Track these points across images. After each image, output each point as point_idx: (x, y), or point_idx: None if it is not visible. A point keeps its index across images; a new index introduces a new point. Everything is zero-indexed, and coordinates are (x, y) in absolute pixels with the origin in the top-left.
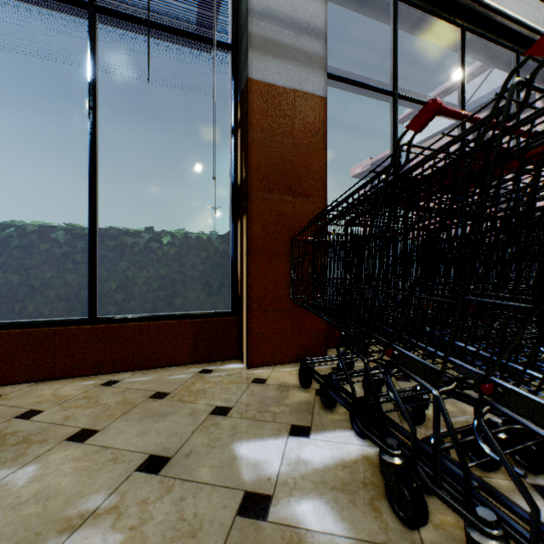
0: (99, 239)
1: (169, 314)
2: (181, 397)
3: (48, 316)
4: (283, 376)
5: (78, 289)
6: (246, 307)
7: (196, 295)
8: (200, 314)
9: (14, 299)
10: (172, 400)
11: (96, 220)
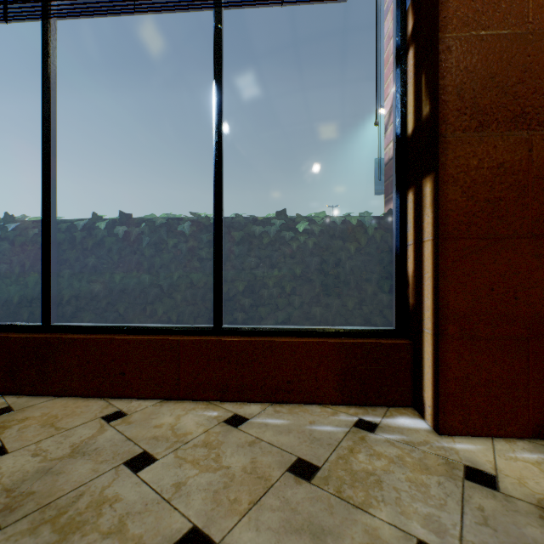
0: (224, 230)
1: (306, 329)
2: (339, 485)
3: (175, 321)
4: (529, 474)
5: (203, 291)
6: (431, 328)
7: (341, 303)
8: (348, 332)
9: (146, 300)
10: (325, 490)
11: (221, 206)
